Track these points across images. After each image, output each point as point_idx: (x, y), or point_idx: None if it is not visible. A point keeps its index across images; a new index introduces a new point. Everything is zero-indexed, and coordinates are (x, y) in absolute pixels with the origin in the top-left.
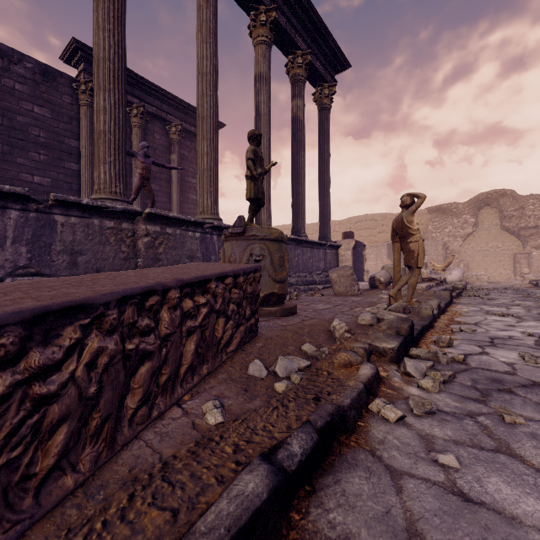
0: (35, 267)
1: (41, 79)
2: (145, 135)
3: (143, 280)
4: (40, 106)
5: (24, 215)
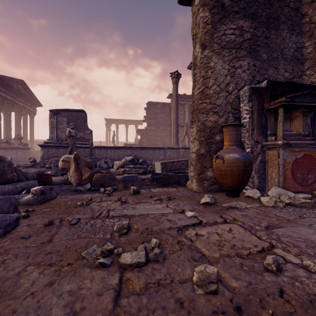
0: (164, 159)
1: (162, 107)
2: (190, 112)
3: (174, 160)
4: (162, 114)
5: (163, 150)
